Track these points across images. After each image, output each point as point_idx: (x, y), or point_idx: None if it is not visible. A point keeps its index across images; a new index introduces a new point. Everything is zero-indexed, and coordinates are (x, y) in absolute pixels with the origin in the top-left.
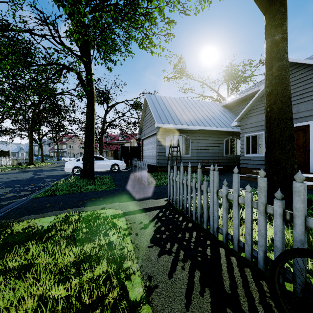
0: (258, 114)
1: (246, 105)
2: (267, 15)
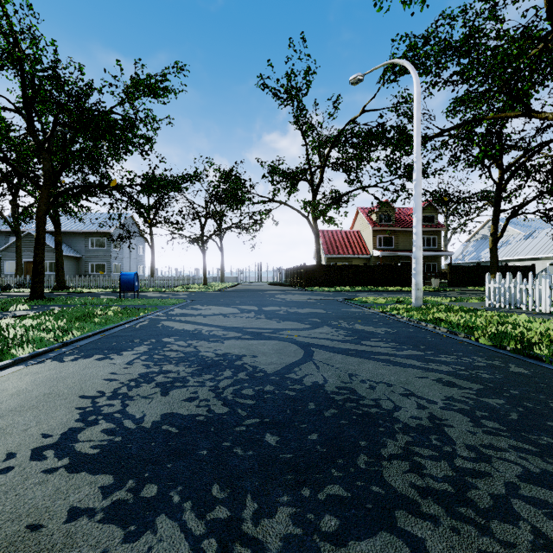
0: (15, 251)
1: (5, 237)
2: (16, 237)
